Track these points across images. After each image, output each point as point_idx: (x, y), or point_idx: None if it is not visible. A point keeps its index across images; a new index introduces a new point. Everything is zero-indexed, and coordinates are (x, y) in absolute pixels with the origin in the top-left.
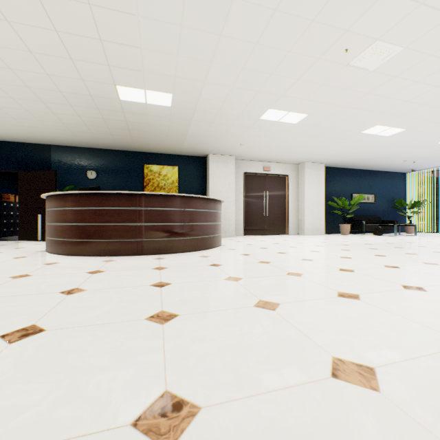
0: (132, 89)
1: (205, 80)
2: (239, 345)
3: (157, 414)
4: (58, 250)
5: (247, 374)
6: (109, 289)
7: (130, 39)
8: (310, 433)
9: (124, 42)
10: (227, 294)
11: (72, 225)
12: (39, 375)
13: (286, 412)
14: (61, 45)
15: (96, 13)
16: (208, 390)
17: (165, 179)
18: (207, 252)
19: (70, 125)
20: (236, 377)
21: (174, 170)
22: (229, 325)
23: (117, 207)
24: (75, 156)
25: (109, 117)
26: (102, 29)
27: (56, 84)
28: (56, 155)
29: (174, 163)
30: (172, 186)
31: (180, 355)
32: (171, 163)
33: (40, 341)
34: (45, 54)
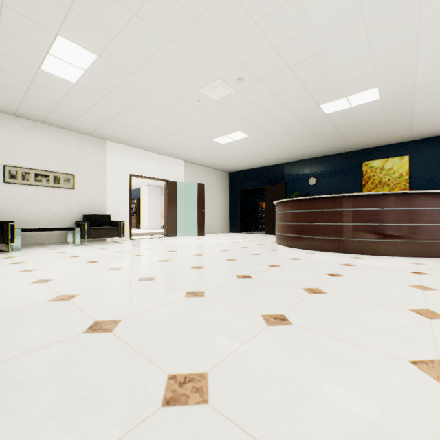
0: (333, 102)
1: (415, 55)
2: (350, 319)
3: (272, 317)
4: (281, 242)
5: (335, 329)
6: (295, 269)
7: (321, 69)
8: (340, 358)
9: (317, 74)
10: (390, 295)
11: (288, 224)
12: (241, 291)
13: (337, 348)
14: (278, 99)
15: (294, 69)
16: (303, 322)
17: (389, 174)
18: (427, 260)
19: (293, 146)
20: (326, 327)
21: (402, 161)
22: (359, 309)
23: (319, 210)
24: (300, 168)
25: (320, 131)
26: (300, 76)
27: (279, 123)
28: (286, 170)
29: (403, 152)
30: (398, 180)
31: (304, 307)
32: (398, 154)
33: (248, 281)
34: (270, 109)
